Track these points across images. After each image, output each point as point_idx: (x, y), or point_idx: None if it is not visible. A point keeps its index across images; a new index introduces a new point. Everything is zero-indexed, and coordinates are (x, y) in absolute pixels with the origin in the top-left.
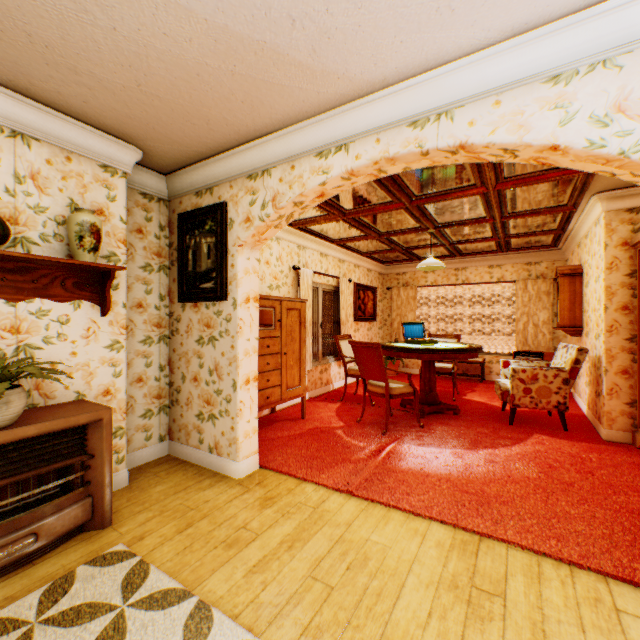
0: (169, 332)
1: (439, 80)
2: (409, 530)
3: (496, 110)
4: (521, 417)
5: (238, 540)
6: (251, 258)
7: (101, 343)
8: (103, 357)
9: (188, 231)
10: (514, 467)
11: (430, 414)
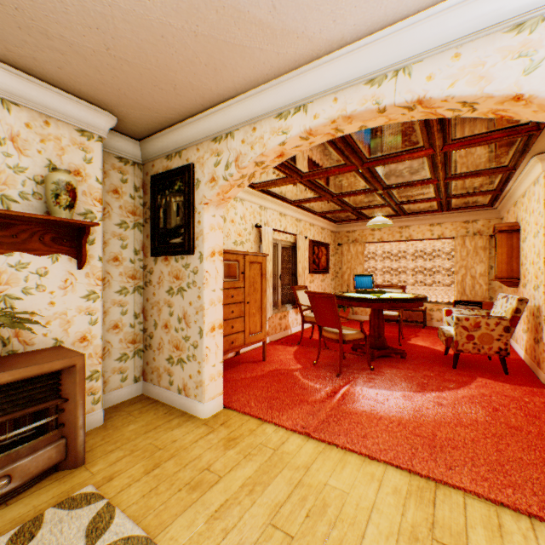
0: (143, 283)
1: (397, 36)
2: (366, 475)
3: (455, 63)
4: (463, 361)
5: (201, 482)
6: (216, 215)
7: (78, 293)
8: (80, 306)
9: (159, 191)
10: (462, 410)
11: (379, 357)
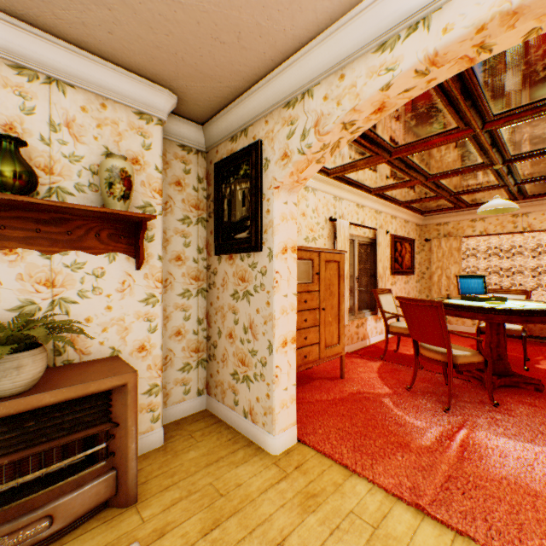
0: (206, 285)
1: None
2: None
3: None
4: None
5: None
6: (288, 202)
7: (136, 297)
8: (138, 311)
9: (223, 180)
10: None
11: (499, 386)
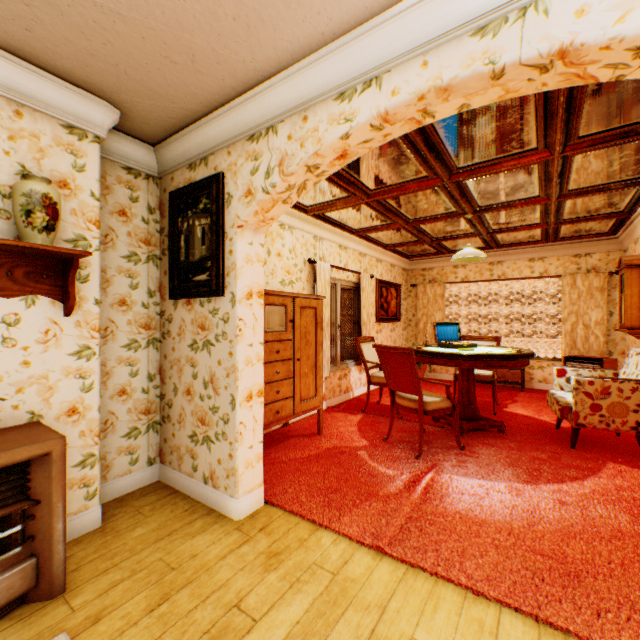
0: (160, 334)
1: None
2: (470, 623)
3: None
4: (582, 437)
5: (226, 631)
6: (254, 243)
7: (64, 349)
8: (67, 367)
9: (180, 212)
10: (596, 514)
11: (469, 431)
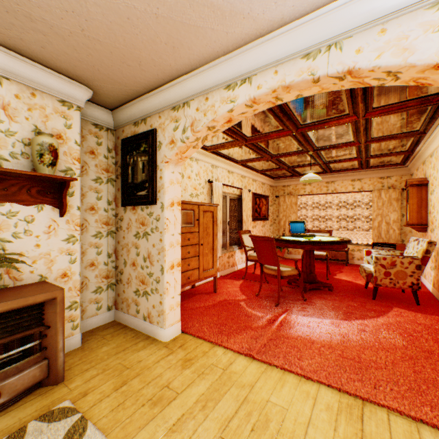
0: (115, 228)
1: (330, 15)
2: (302, 393)
3: (381, 37)
4: (381, 293)
5: (162, 398)
6: (175, 172)
7: (60, 237)
8: (61, 248)
9: (128, 152)
10: (382, 336)
11: (310, 290)
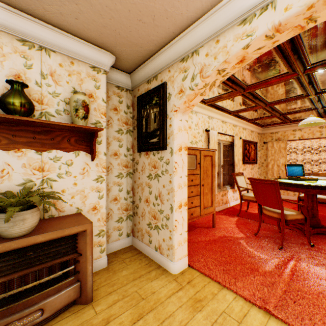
0: (132, 170)
1: None
2: None
3: None
4: None
5: None
6: (182, 120)
7: (91, 177)
8: (92, 186)
9: (142, 107)
10: None
11: (313, 234)
